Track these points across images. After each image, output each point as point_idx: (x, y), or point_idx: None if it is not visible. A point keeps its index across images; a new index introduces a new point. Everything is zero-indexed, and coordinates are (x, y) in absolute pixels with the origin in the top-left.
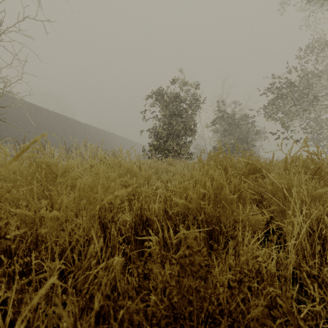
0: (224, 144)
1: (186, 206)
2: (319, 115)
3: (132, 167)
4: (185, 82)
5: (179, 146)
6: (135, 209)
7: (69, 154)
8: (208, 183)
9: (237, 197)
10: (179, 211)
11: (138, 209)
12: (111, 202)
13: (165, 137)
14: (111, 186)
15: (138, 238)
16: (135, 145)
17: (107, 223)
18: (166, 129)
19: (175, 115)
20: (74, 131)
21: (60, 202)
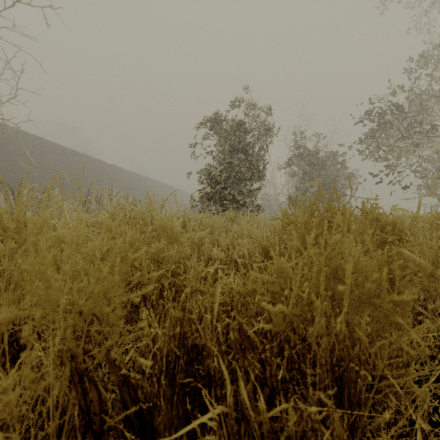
0: (304, 193)
1: (288, 317)
2: (438, 152)
3: (171, 226)
4: (250, 105)
5: (242, 194)
6: (167, 324)
7: (87, 206)
8: (348, 267)
9: (388, 290)
10: (272, 331)
11: (176, 318)
12: (103, 318)
13: (222, 182)
14: (101, 277)
15: (170, 437)
16: (181, 195)
17: (93, 372)
18: (224, 171)
19: (236, 150)
20: (97, 175)
21: (22, 296)
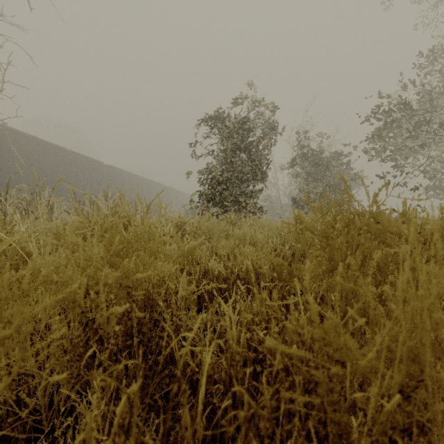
0: (308, 194)
1: None
2: None
3: (153, 234)
4: (252, 101)
5: (244, 196)
6: None
7: (81, 208)
8: None
9: None
10: None
11: (119, 430)
12: None
13: (223, 183)
14: None
15: None
16: (181, 196)
17: None
18: (225, 171)
19: (237, 149)
20: (94, 176)
21: None
